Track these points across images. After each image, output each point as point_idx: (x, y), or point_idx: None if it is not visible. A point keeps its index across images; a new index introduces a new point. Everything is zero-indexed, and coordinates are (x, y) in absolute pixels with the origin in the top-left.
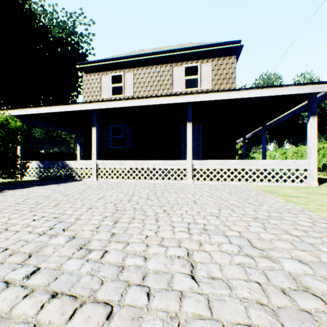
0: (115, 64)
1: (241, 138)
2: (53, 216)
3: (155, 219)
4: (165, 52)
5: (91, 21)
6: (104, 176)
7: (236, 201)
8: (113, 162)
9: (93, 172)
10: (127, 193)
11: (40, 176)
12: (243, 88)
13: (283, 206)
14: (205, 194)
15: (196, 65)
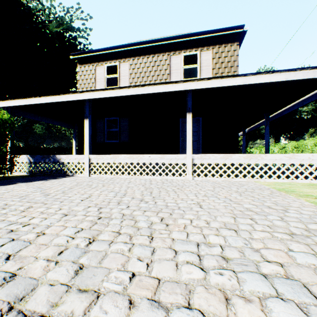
0: (110, 54)
1: (240, 132)
2: (9, 228)
3: (148, 236)
4: (162, 40)
5: (88, 15)
6: (97, 171)
7: (251, 204)
8: (106, 157)
9: (85, 167)
10: (118, 192)
11: (31, 171)
12: (250, 73)
13: (316, 213)
14: (209, 193)
15: (195, 53)
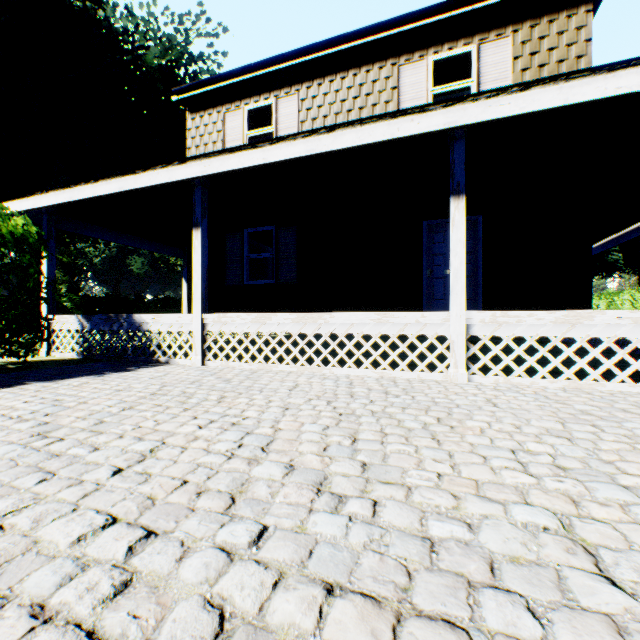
0: (255, 81)
1: None
2: None
3: None
4: (378, 28)
5: (220, 25)
6: (221, 354)
7: None
8: (241, 318)
9: (194, 343)
10: (249, 434)
11: (85, 350)
12: None
13: None
14: (569, 456)
15: (465, 50)
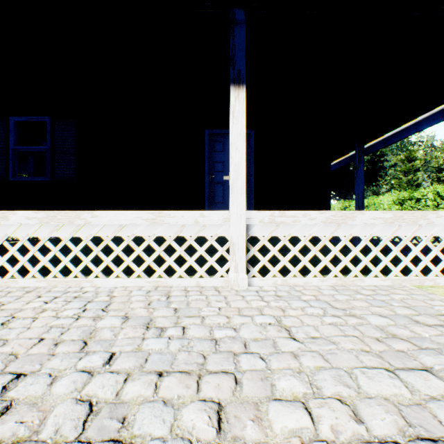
0: None
1: None
2: None
3: None
4: None
5: None
6: None
7: None
8: None
9: None
10: None
11: None
12: None
13: None
14: None
15: None
